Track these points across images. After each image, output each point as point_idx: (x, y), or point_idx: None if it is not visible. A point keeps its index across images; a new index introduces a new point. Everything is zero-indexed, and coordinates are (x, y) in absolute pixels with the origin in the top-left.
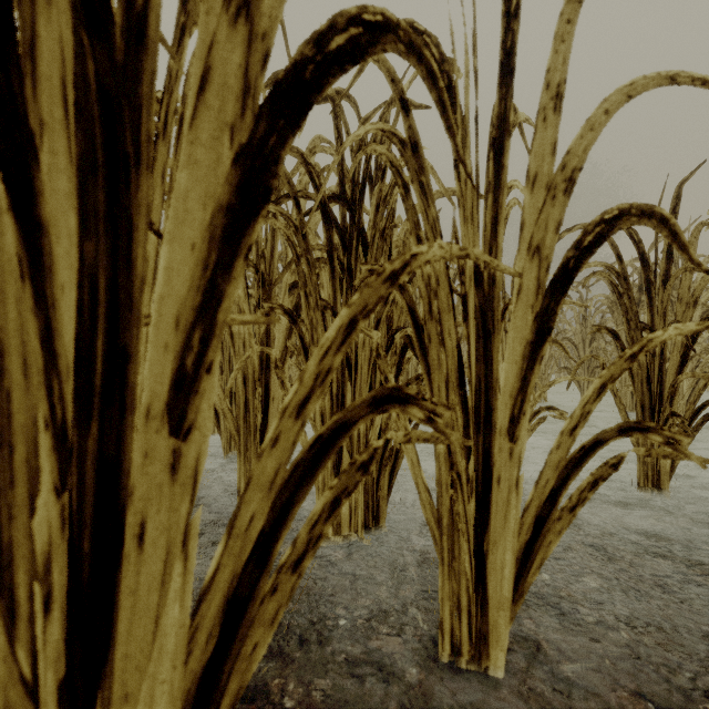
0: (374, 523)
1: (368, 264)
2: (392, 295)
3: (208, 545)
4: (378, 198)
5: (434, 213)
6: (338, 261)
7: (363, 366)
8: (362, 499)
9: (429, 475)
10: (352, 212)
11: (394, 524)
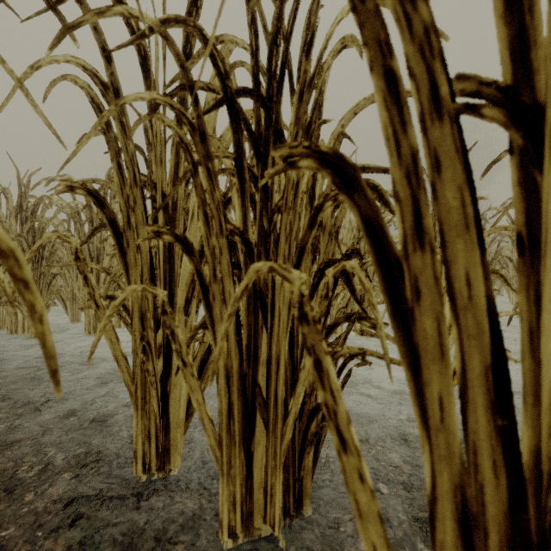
0: (296, 506)
1: (283, 146)
2: (321, 213)
3: (78, 544)
4: (301, 83)
5: (427, 13)
6: (249, 173)
7: (282, 309)
8: (280, 486)
9: (354, 412)
10: (268, 110)
11: (321, 499)
